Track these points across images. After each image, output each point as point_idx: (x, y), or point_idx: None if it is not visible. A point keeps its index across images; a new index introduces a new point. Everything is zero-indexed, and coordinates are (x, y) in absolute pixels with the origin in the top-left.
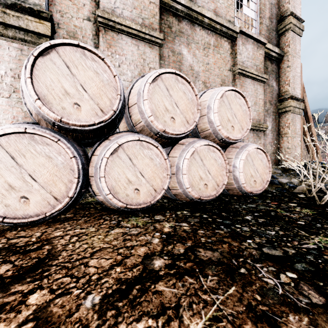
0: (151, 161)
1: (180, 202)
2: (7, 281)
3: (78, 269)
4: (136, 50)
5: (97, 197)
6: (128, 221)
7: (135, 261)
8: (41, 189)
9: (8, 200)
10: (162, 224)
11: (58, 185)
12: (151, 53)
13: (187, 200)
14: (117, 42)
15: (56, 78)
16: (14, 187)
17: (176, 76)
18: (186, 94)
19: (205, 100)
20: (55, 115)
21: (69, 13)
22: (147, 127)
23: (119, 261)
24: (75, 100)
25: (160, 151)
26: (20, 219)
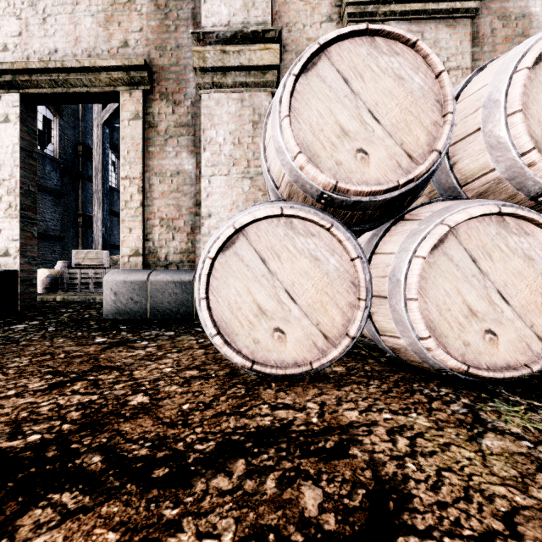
0: (528, 263)
1: None
2: None
3: None
4: None
5: (381, 338)
6: (500, 415)
7: None
8: (303, 317)
9: (257, 333)
10: None
11: (329, 311)
12: (452, 36)
13: None
14: None
15: (325, 107)
16: (264, 312)
17: None
18: None
19: None
20: (327, 177)
21: (300, 21)
22: (510, 182)
23: None
24: (358, 143)
25: None
26: (274, 367)
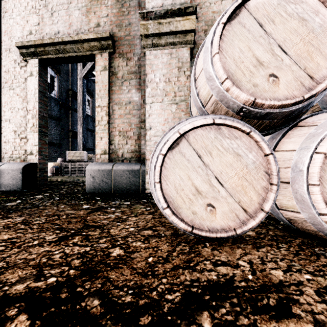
0: None
1: None
2: None
3: None
4: None
5: (280, 211)
6: None
7: None
8: (228, 196)
9: (195, 207)
10: None
11: (247, 192)
12: None
13: None
14: None
15: (245, 45)
16: (200, 192)
17: None
18: None
19: None
20: (247, 95)
21: (207, 1)
22: None
23: None
24: (270, 70)
25: None
26: (207, 232)
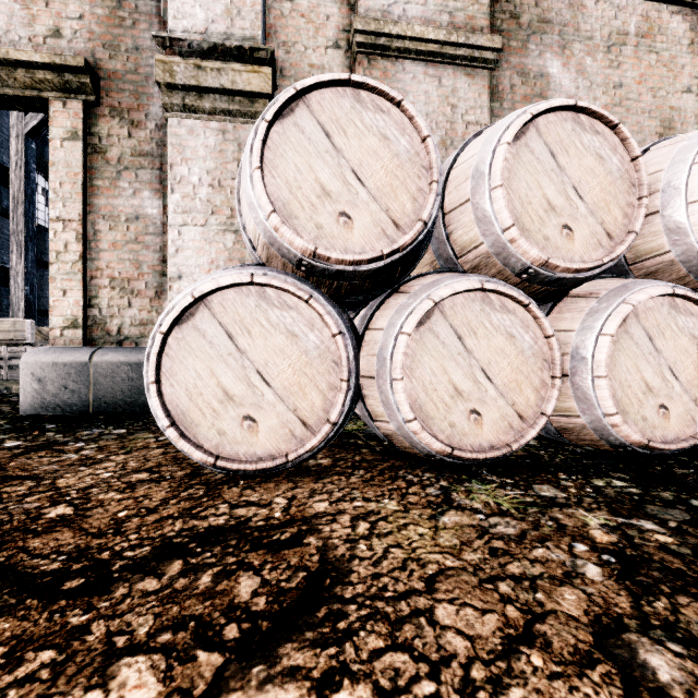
0: (510, 341)
1: (580, 451)
2: (264, 626)
3: (417, 629)
4: (435, 89)
5: (375, 424)
6: (470, 493)
7: (571, 637)
8: (279, 402)
9: (223, 422)
10: (573, 514)
11: (308, 395)
12: (471, 87)
13: (601, 445)
14: (393, 79)
15: (304, 162)
16: (232, 397)
17: (576, 114)
18: (605, 160)
19: (653, 171)
20: (305, 242)
21: (300, 42)
22: (497, 258)
23: (522, 628)
24: (340, 206)
25: (533, 316)
26: (243, 462)
